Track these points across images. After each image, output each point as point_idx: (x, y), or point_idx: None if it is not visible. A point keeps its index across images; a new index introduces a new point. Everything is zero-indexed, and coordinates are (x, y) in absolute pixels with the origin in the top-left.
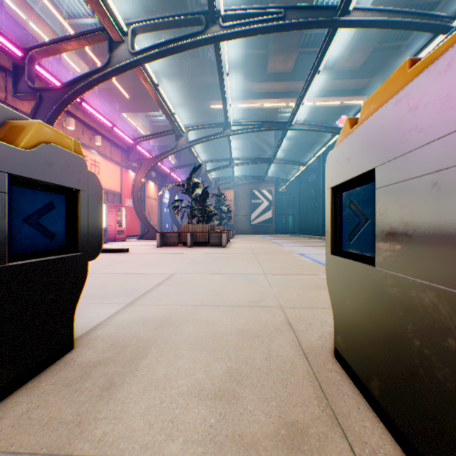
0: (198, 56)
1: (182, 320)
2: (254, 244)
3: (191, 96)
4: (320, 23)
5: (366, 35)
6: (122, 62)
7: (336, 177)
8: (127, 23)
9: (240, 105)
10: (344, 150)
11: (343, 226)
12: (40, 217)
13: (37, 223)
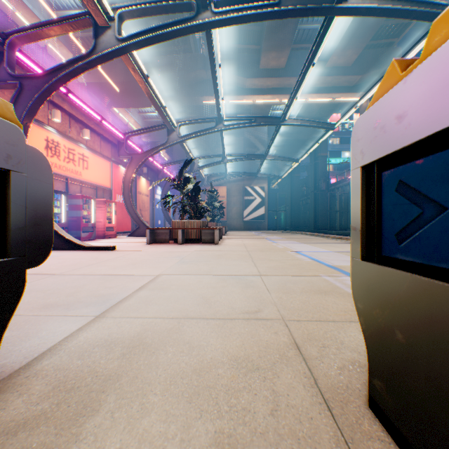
0: (190, 51)
1: (159, 342)
2: (247, 241)
3: (183, 91)
4: (316, 10)
5: (359, 31)
6: (108, 49)
7: (373, 149)
8: (114, 8)
9: (233, 101)
10: (391, 106)
11: (383, 221)
12: None
13: None
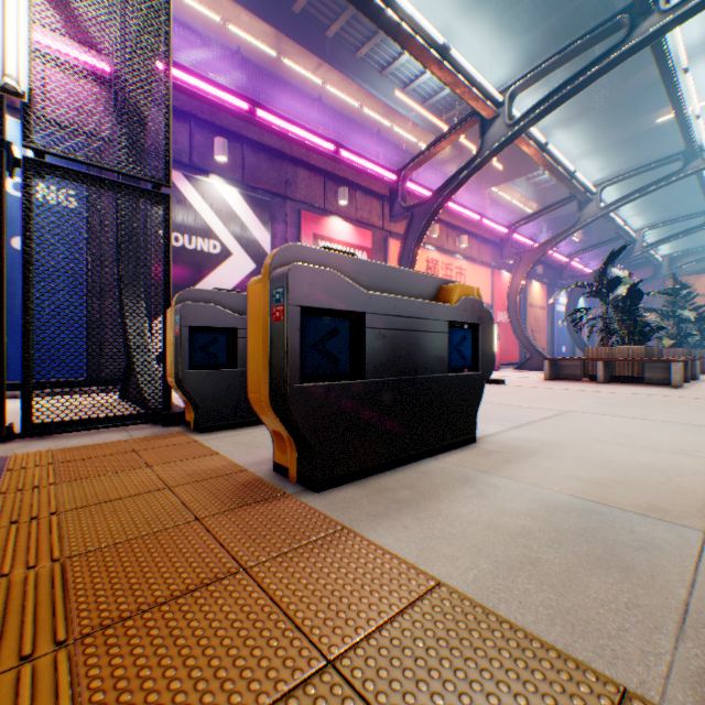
0: None
1: (569, 446)
2: None
3: (608, 120)
4: None
5: None
6: (495, 142)
7: None
8: (502, 90)
9: None
10: None
11: None
12: (459, 346)
13: (458, 350)
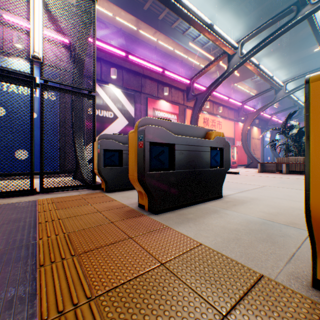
0: None
1: (262, 199)
2: None
3: (290, 51)
4: None
5: None
6: (234, 65)
7: None
8: (237, 42)
9: None
10: None
11: None
12: (214, 157)
13: (214, 159)
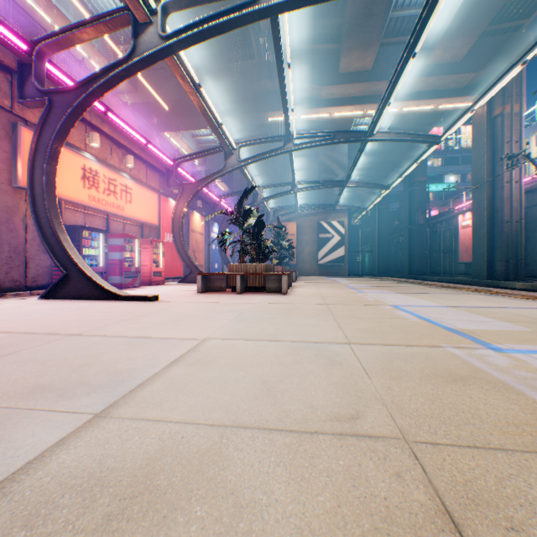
0: (253, 57)
1: (179, 488)
2: (323, 290)
3: (244, 107)
4: None
5: (473, 13)
6: (149, 50)
7: None
8: None
9: (305, 116)
10: None
11: None
12: None
13: None
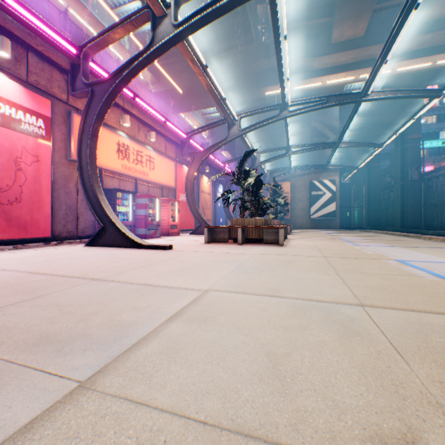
0: (251, 41)
1: None
2: (318, 242)
3: (244, 85)
4: None
5: None
6: (164, 38)
7: None
8: None
9: (298, 87)
10: None
11: None
12: None
13: None
